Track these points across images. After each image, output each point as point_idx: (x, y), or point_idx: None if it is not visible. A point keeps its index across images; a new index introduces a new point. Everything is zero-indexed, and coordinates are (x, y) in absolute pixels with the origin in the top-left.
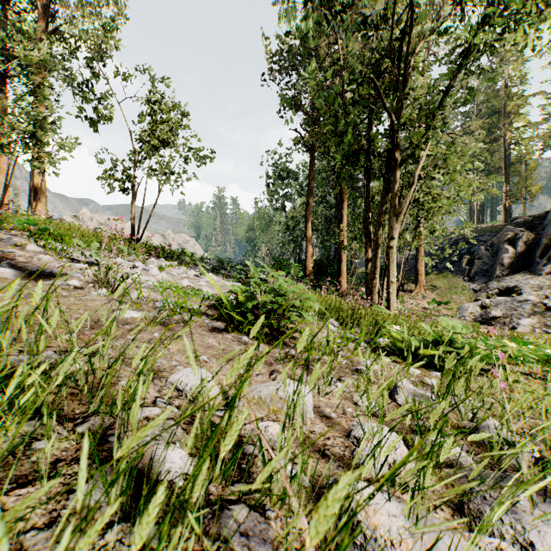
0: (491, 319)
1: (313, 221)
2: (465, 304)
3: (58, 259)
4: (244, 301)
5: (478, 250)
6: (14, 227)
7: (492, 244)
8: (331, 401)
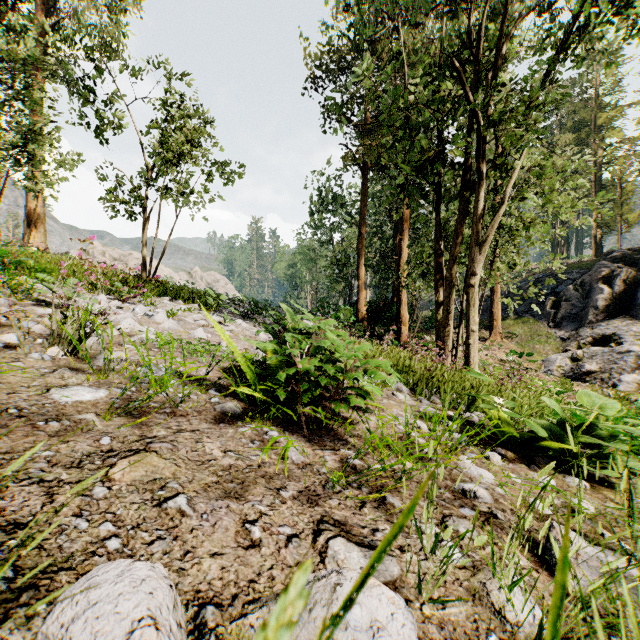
0: (584, 374)
1: (367, 256)
2: (551, 355)
3: (18, 301)
4: (276, 365)
5: (565, 291)
6: None
7: (582, 283)
8: (449, 613)
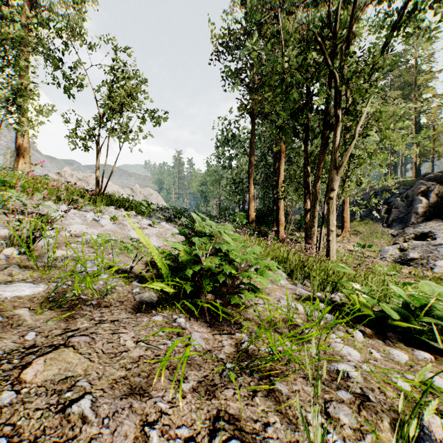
0: (409, 260)
1: (255, 177)
2: (385, 247)
3: None
4: (186, 260)
5: (394, 201)
6: None
7: (406, 196)
8: None
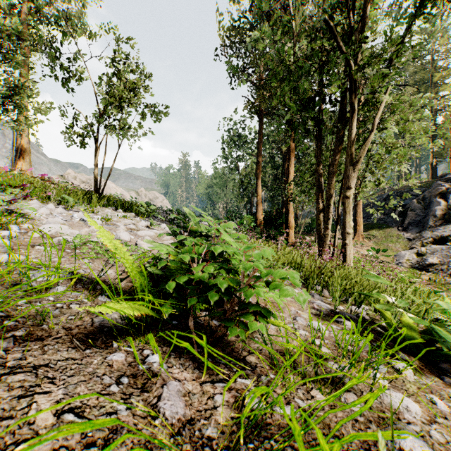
0: (427, 266)
1: (263, 178)
2: (401, 251)
3: None
4: (176, 267)
5: (410, 203)
6: None
7: (423, 198)
8: None
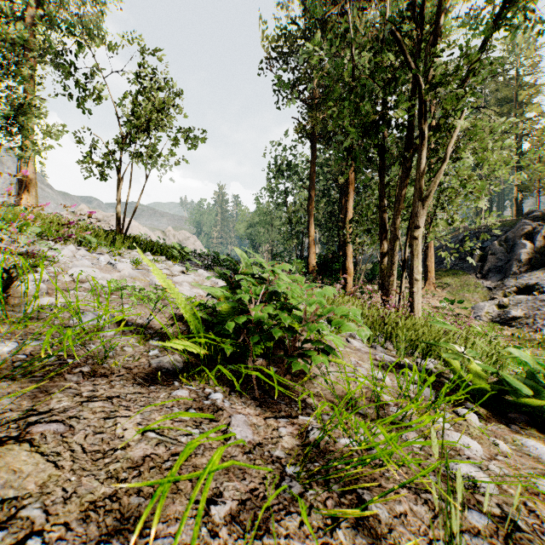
0: (510, 320)
1: (316, 216)
2: (480, 303)
3: None
4: (227, 312)
5: (490, 246)
6: None
7: (506, 239)
8: None
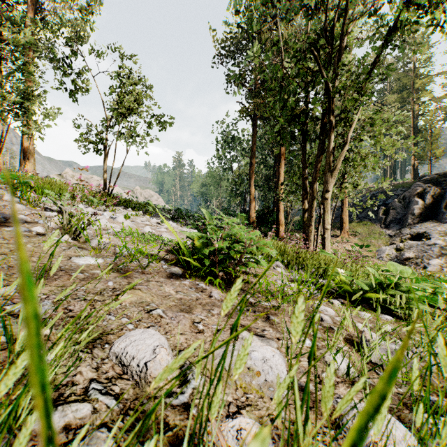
0: (405, 260)
1: (256, 178)
2: (382, 247)
3: (32, 208)
4: (201, 247)
5: (392, 203)
6: (0, 181)
7: (404, 198)
8: (302, 364)
